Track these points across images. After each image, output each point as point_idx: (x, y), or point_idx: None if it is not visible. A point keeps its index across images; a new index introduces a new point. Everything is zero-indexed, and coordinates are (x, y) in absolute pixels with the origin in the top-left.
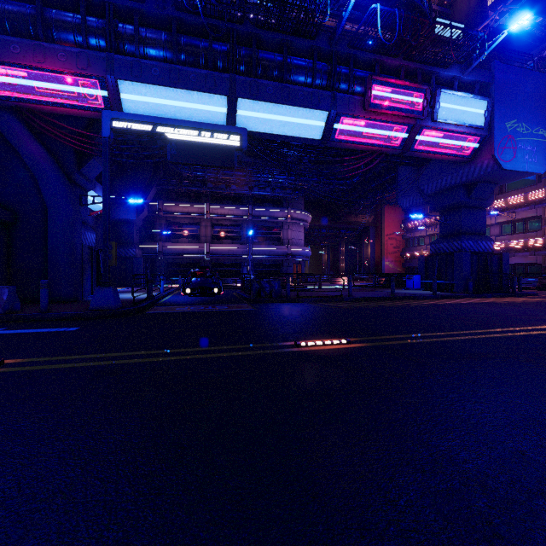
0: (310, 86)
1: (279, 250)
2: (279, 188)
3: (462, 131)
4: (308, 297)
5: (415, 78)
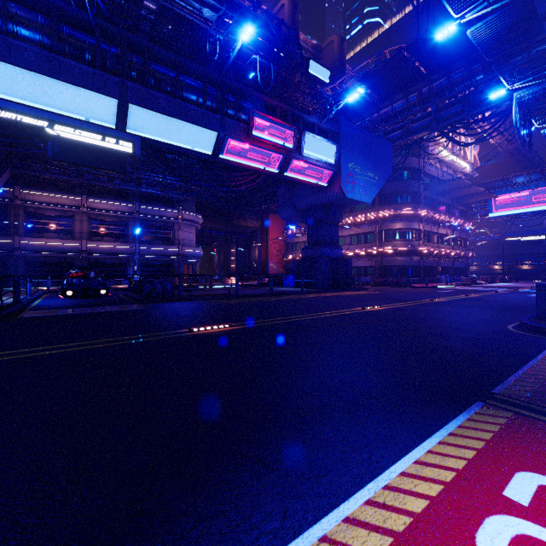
0: (201, 106)
1: (169, 250)
2: (170, 188)
3: (321, 166)
4: (200, 296)
5: (288, 118)
